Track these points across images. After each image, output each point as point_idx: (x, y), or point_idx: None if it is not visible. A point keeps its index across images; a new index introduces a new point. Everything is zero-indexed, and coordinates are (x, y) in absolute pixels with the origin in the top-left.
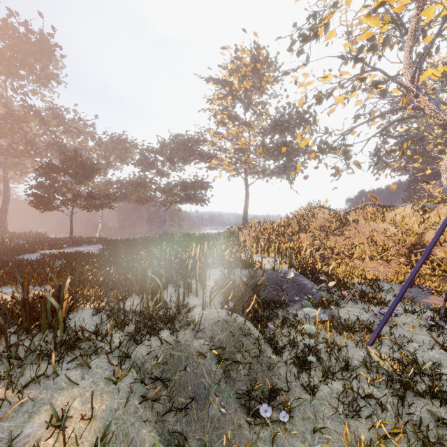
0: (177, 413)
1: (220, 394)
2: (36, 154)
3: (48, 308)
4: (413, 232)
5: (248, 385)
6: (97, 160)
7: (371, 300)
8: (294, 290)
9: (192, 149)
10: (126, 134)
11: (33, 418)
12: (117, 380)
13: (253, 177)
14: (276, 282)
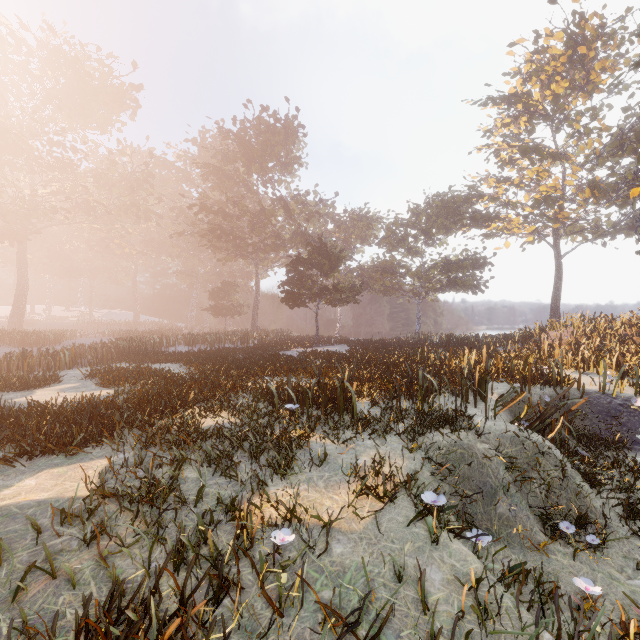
0: (462, 501)
1: (509, 497)
2: (282, 248)
3: (338, 394)
4: None
5: (546, 508)
6: (342, 247)
7: None
8: None
9: (459, 212)
10: (367, 207)
11: (359, 457)
12: (413, 449)
13: (571, 239)
14: (607, 411)
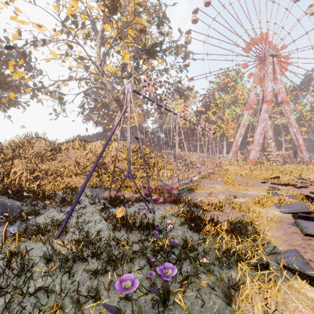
0: None
1: None
2: None
3: None
4: None
5: None
6: None
7: (69, 203)
8: None
9: None
10: None
11: None
12: None
13: None
14: None
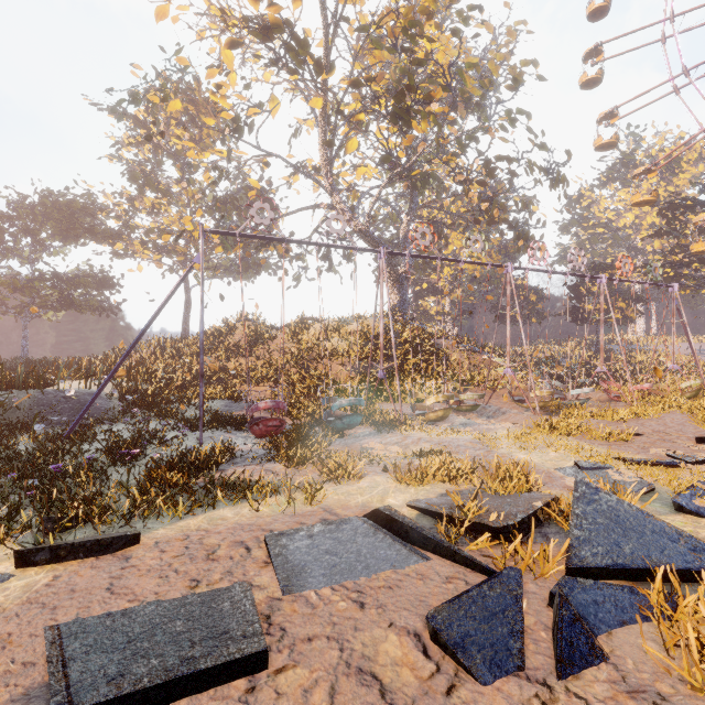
0: None
1: None
2: None
3: None
4: (304, 348)
5: None
6: None
7: (164, 415)
8: (73, 412)
9: (77, 220)
10: None
11: None
12: None
13: (208, 275)
14: (51, 403)
